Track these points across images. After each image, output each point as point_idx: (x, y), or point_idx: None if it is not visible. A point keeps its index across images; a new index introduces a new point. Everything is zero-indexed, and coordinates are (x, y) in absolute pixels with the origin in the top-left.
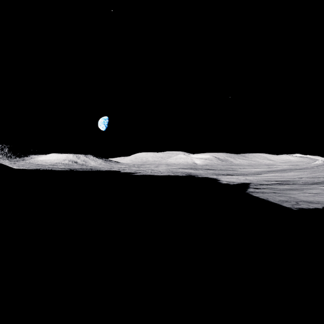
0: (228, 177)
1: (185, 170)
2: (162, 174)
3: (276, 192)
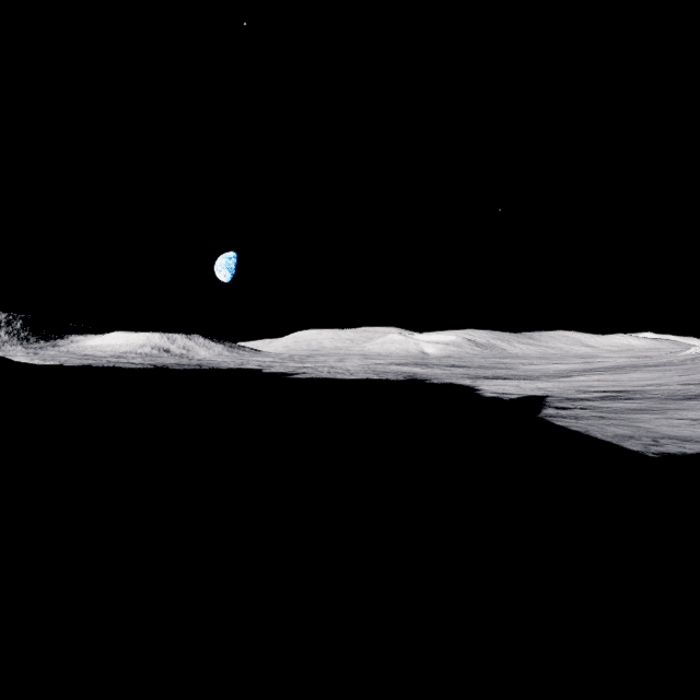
0: (496, 384)
1: (403, 369)
2: (354, 377)
3: (606, 417)
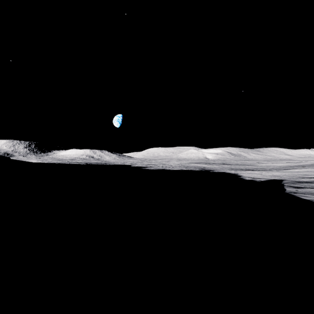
0: (249, 173)
1: (198, 165)
2: (174, 169)
3: None
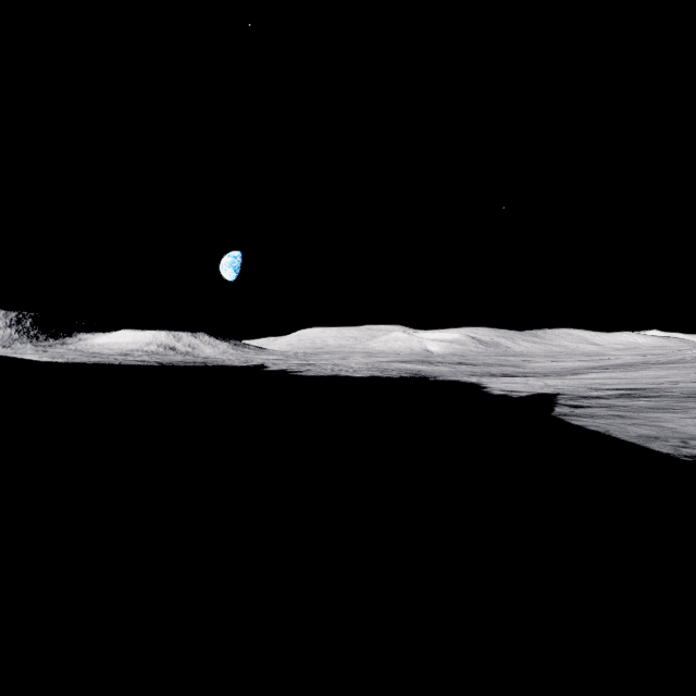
0: (504, 382)
1: (407, 366)
2: (357, 375)
3: (625, 416)
